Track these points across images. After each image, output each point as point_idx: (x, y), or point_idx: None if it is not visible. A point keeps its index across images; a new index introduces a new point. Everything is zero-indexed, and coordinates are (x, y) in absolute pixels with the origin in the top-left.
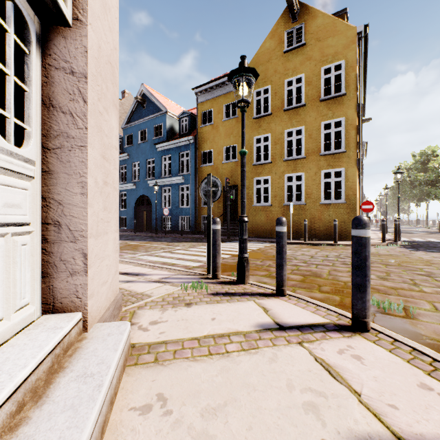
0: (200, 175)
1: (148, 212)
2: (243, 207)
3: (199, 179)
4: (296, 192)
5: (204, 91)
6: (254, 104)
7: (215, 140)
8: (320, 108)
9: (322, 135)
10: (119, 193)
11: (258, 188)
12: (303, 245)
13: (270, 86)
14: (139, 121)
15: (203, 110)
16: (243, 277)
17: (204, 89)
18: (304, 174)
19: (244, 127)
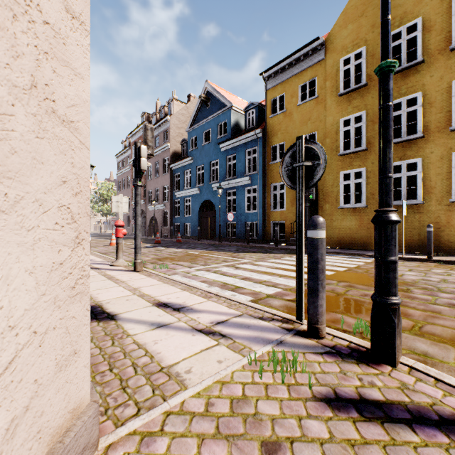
0: (269, 174)
1: (212, 218)
2: (387, 189)
3: (268, 179)
4: (407, 186)
5: (274, 74)
6: (341, 77)
7: (288, 130)
8: (450, 61)
9: (454, 99)
10: (184, 199)
11: (346, 185)
12: (428, 263)
13: (364, 48)
14: (203, 121)
15: (272, 97)
16: (390, 349)
17: (274, 71)
18: (420, 161)
19: (389, 10)
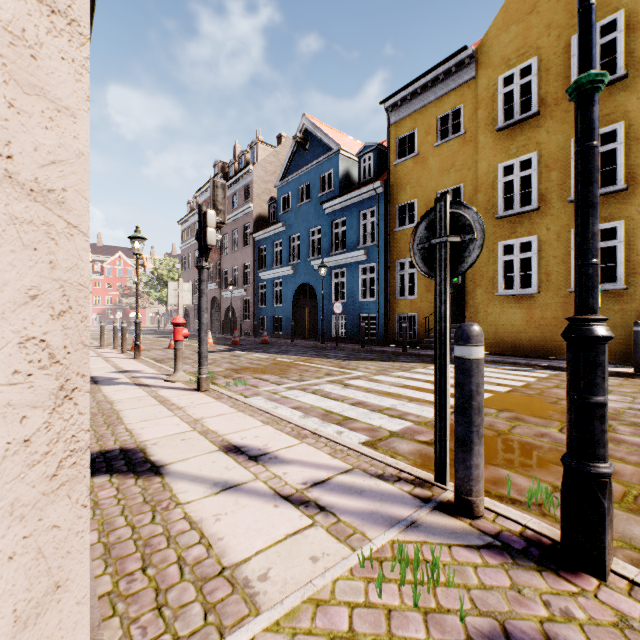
0: (393, 246)
1: (312, 309)
2: (590, 284)
3: (392, 253)
4: (601, 263)
5: (401, 101)
6: (500, 103)
7: (420, 183)
8: None
9: None
10: (273, 282)
11: (507, 261)
12: (635, 380)
13: (536, 60)
14: (298, 172)
15: (398, 135)
16: (595, 549)
17: (401, 97)
18: (622, 225)
19: None
